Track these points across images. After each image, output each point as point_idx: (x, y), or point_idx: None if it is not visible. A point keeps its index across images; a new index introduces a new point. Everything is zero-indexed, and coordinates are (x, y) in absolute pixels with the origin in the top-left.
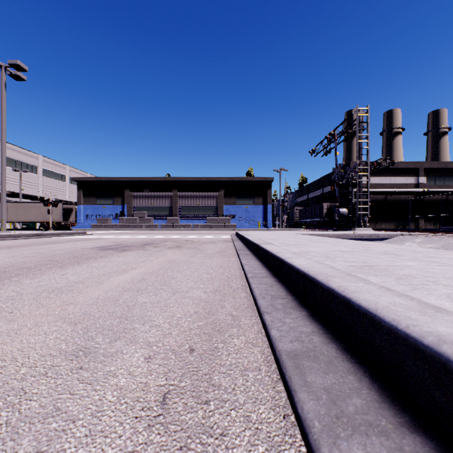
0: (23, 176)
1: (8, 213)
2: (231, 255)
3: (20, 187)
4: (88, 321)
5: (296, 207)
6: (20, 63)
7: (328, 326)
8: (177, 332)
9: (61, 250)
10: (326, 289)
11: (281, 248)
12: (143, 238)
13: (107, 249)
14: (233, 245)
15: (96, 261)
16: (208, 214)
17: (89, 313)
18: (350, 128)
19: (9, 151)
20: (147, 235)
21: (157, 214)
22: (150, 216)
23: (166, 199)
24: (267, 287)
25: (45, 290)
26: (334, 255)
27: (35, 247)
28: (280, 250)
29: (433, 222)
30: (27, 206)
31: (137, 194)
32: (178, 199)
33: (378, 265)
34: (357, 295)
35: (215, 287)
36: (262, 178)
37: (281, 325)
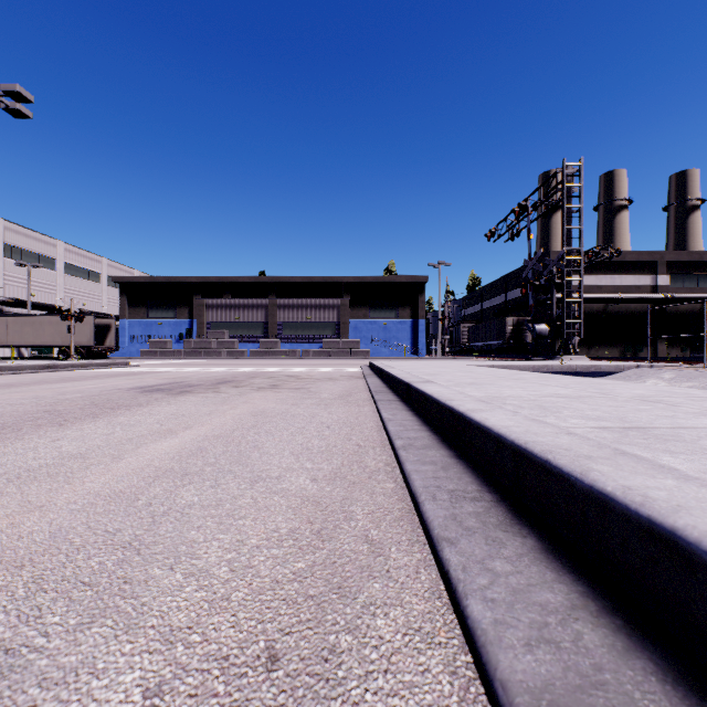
0: (32, 274)
1: (8, 332)
2: (363, 401)
3: (27, 292)
4: (51, 558)
5: (464, 323)
6: (20, 89)
7: (601, 586)
8: (243, 593)
9: (76, 393)
10: (586, 490)
11: (452, 391)
12: (219, 371)
13: (155, 391)
14: (365, 385)
15: (127, 413)
16: (325, 333)
17: (64, 535)
18: (551, 196)
19: (11, 234)
20: (227, 367)
21: (244, 333)
22: (233, 337)
23: (259, 311)
24: (436, 469)
25: (3, 475)
26: (553, 404)
27: (34, 387)
28: (452, 394)
29: (681, 347)
30: (39, 321)
31: (213, 302)
32: (277, 311)
33: (654, 427)
34: (692, 521)
35: (334, 466)
36: (410, 276)
37: (489, 584)
